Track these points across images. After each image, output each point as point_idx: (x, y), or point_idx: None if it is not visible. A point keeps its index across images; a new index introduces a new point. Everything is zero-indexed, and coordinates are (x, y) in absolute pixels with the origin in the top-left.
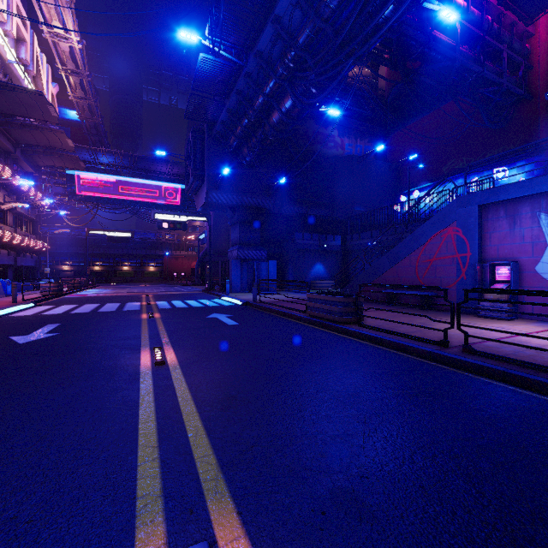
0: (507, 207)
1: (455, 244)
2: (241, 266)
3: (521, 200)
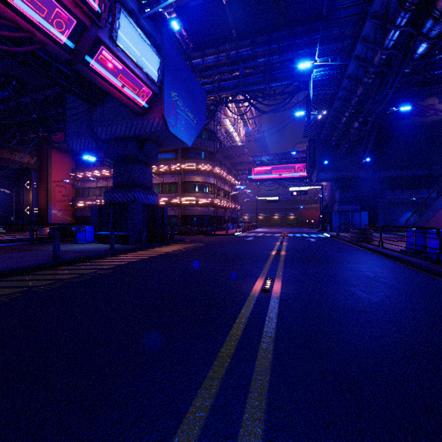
0: None
1: None
2: (340, 216)
3: None
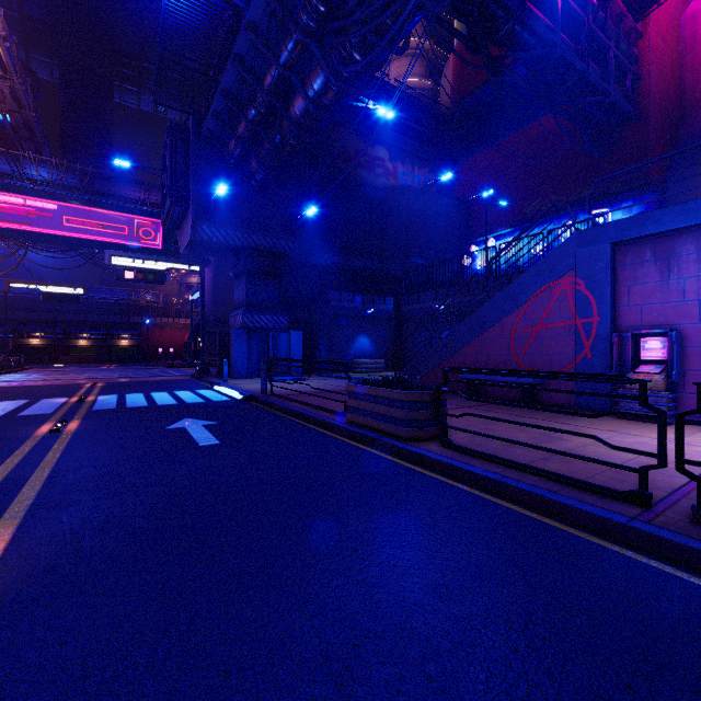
0: (656, 246)
1: (573, 304)
2: (249, 339)
3: (681, 234)
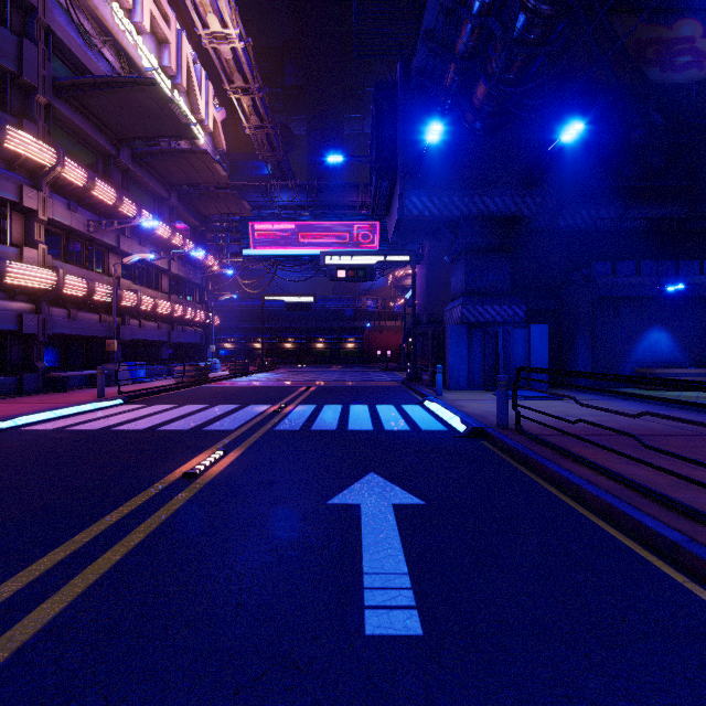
0: None
1: None
2: (470, 337)
3: None
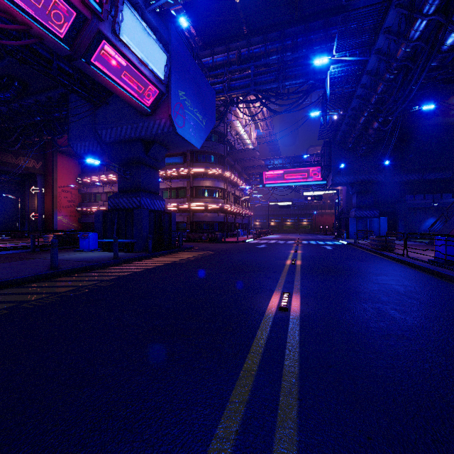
0: None
1: None
2: (357, 222)
3: None
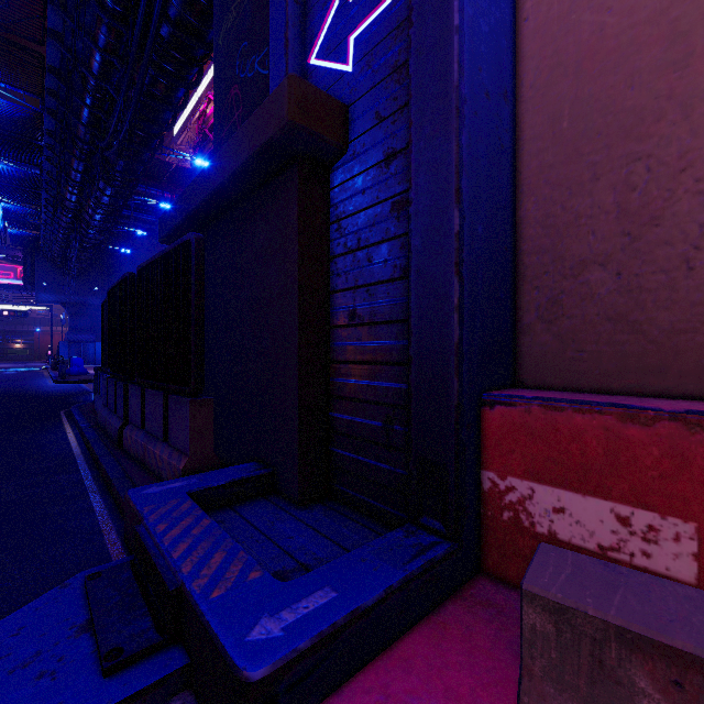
0: None
1: None
2: (70, 346)
3: None
